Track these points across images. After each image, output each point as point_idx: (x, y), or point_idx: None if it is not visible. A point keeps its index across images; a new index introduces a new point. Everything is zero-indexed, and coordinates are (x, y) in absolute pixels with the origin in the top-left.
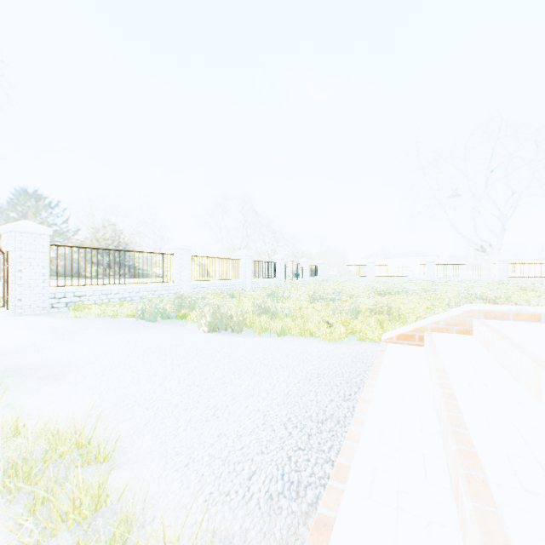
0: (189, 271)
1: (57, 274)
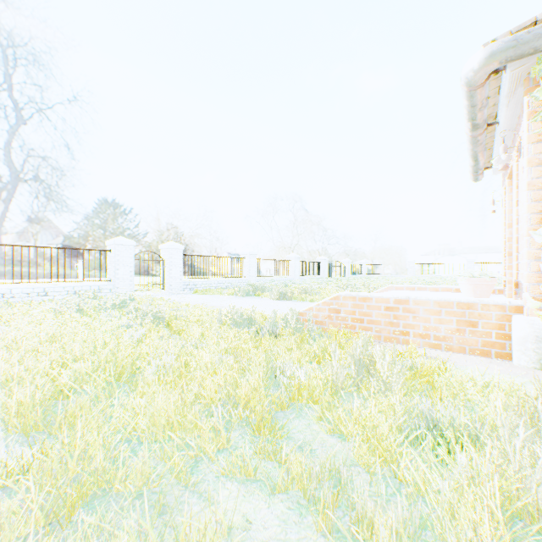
0: (255, 269)
1: (184, 271)
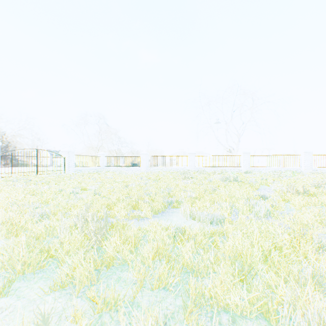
0: None
1: None
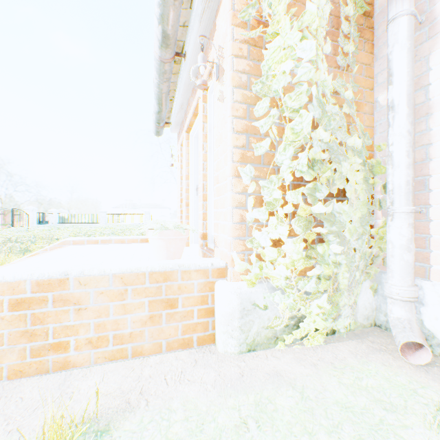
0: None
1: None
